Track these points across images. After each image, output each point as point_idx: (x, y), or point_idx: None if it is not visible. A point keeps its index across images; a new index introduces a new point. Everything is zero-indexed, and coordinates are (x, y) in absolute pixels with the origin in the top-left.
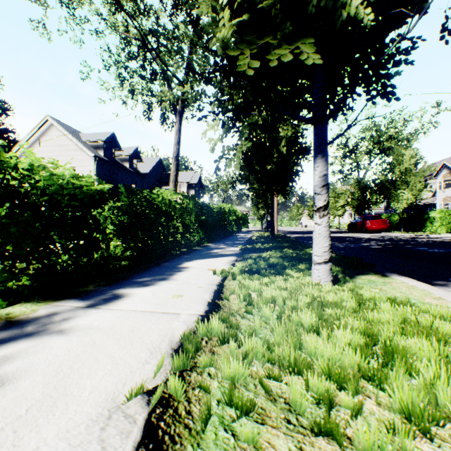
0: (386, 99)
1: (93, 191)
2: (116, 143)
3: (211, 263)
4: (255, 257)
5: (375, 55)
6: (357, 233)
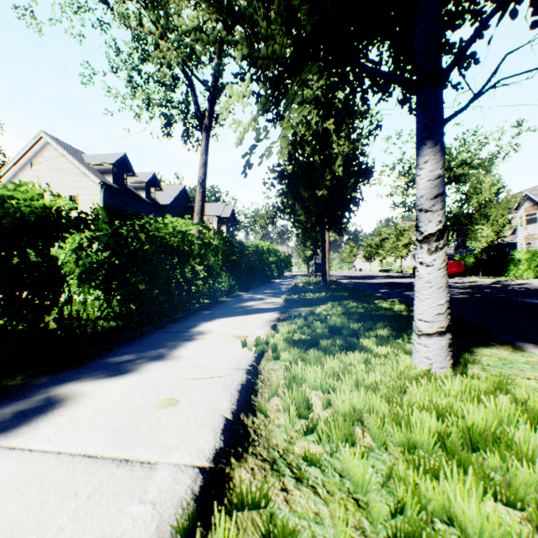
0: None
1: (40, 210)
2: (129, 167)
3: (242, 324)
4: (306, 314)
5: None
6: None
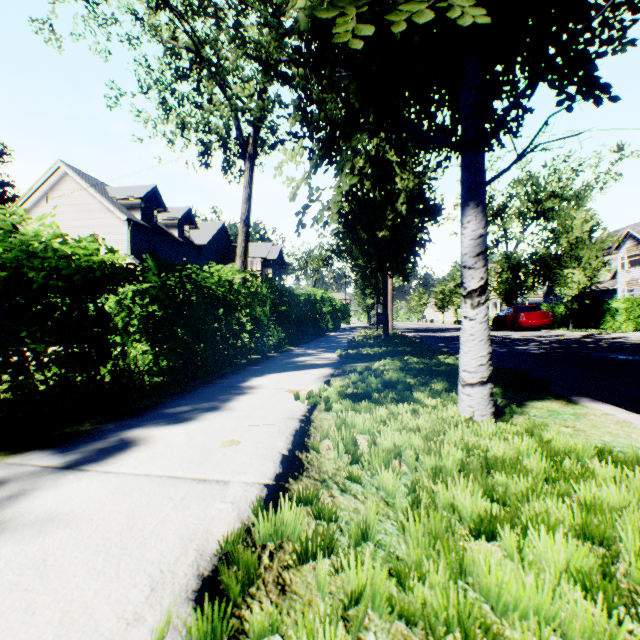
0: (594, 100)
1: (97, 264)
2: (160, 201)
3: (293, 379)
4: (361, 369)
5: (569, 30)
6: (507, 331)
